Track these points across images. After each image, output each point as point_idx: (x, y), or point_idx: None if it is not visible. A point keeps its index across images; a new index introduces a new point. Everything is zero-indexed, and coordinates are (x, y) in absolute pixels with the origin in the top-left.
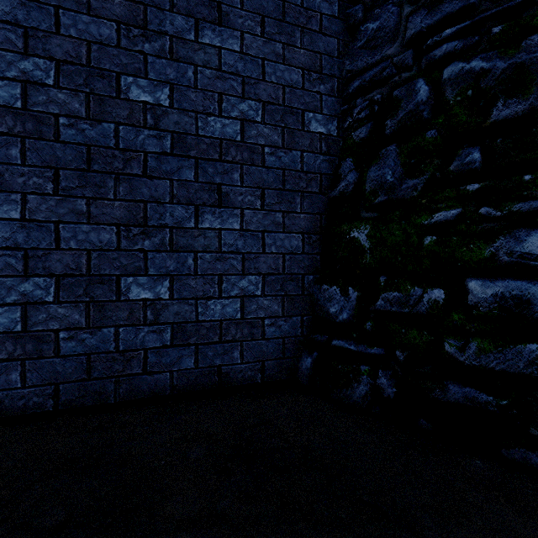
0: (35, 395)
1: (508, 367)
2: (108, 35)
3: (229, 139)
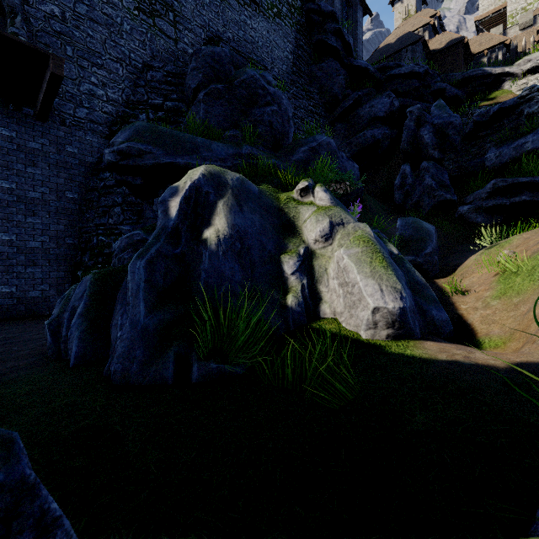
0: None
1: None
2: None
3: (37, 247)
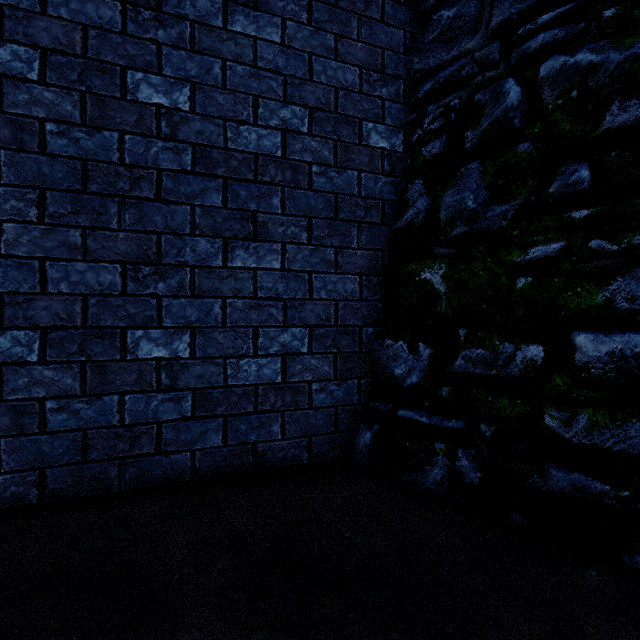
0: (14, 483)
1: (631, 448)
2: (110, 18)
3: (266, 155)
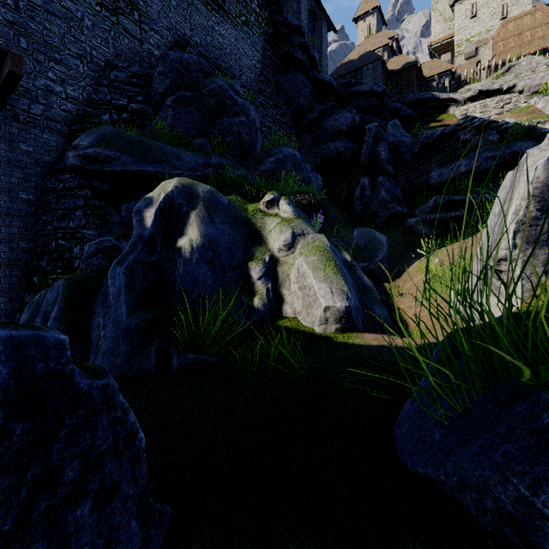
0: None
1: None
2: None
3: None
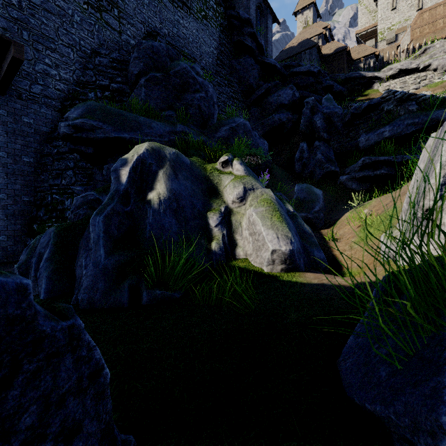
0: None
1: None
2: None
3: None
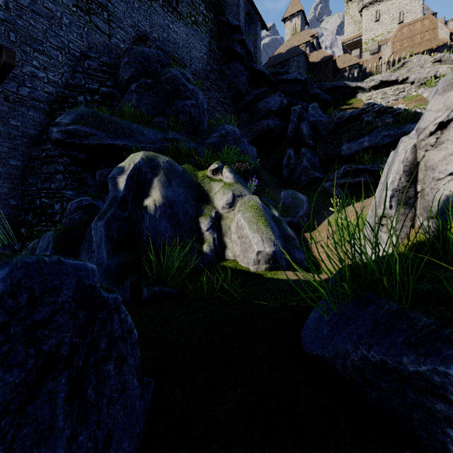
0: None
1: None
2: None
3: None
